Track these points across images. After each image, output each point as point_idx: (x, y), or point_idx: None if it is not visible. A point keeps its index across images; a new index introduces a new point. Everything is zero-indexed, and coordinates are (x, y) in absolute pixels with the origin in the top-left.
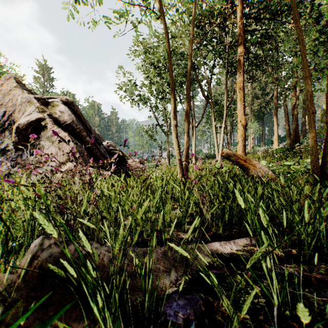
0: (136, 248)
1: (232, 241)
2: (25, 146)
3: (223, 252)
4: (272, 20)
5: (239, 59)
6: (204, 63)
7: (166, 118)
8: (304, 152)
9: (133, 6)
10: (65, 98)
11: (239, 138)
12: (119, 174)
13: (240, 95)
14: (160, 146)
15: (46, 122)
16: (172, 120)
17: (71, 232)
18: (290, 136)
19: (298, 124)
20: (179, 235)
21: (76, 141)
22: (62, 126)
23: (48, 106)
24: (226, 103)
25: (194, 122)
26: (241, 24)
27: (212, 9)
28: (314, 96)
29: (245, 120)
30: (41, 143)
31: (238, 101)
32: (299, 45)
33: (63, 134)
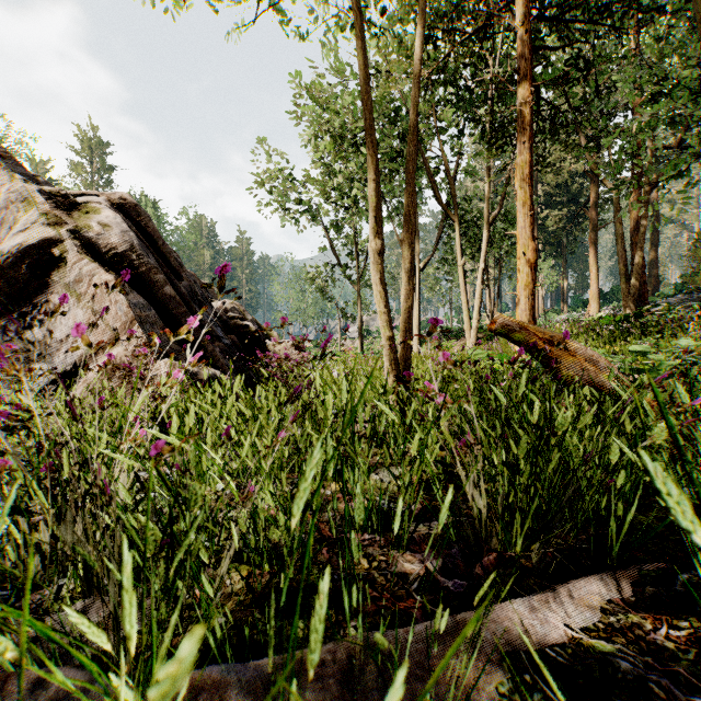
0: (241, 668)
1: (563, 589)
2: (16, 308)
3: (546, 643)
4: (596, 23)
5: (521, 112)
6: (439, 129)
7: (355, 251)
8: (665, 325)
9: (282, 1)
10: (120, 196)
11: (521, 291)
12: (245, 374)
13: (522, 193)
14: (342, 311)
15: (64, 248)
16: (371, 237)
17: (47, 570)
18: (630, 288)
19: (643, 264)
20: (393, 562)
21: (134, 293)
22: (106, 258)
23: (75, 212)
24: (488, 217)
25: (417, 259)
26: (526, 34)
27: (459, 1)
28: (690, 197)
29: (535, 250)
30: (53, 299)
31: (519, 208)
32: (659, 79)
33: (103, 276)
